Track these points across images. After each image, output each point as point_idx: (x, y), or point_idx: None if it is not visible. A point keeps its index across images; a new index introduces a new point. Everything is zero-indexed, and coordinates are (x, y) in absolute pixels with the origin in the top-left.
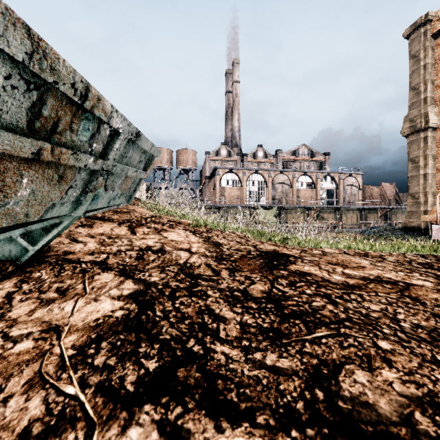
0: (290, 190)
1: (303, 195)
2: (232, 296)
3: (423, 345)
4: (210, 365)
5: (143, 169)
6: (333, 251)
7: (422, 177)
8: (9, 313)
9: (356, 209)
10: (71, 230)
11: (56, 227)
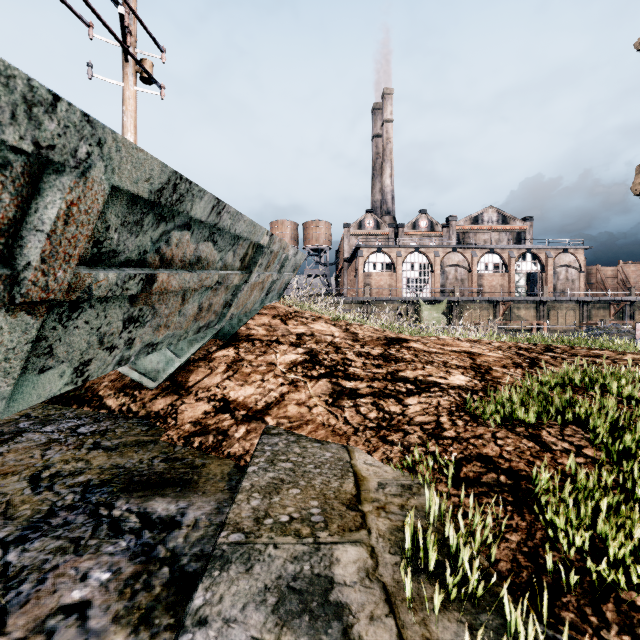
0: (468, 276)
1: (488, 283)
2: (360, 354)
3: (448, 368)
4: (347, 372)
5: (292, 271)
6: (447, 338)
7: None
8: (245, 358)
9: (573, 302)
10: None
11: (246, 317)
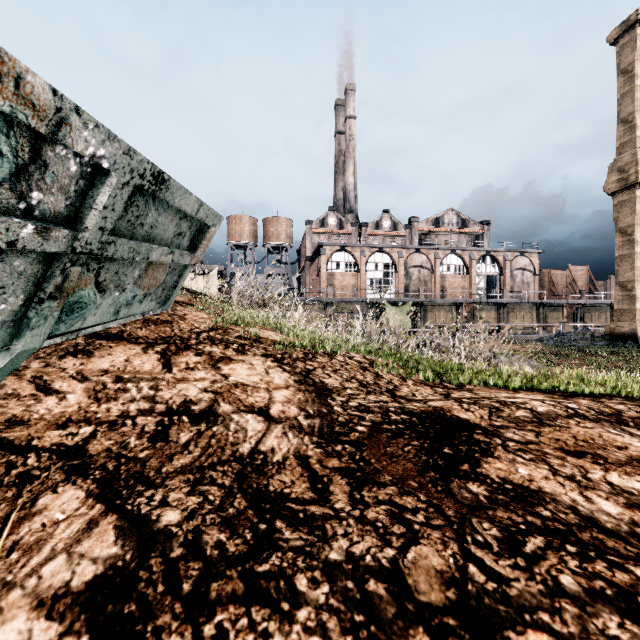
0: (431, 277)
1: (450, 284)
2: (363, 601)
3: None
4: None
5: (188, 248)
6: (553, 412)
7: (638, 256)
8: None
9: (530, 305)
10: (49, 364)
11: None
